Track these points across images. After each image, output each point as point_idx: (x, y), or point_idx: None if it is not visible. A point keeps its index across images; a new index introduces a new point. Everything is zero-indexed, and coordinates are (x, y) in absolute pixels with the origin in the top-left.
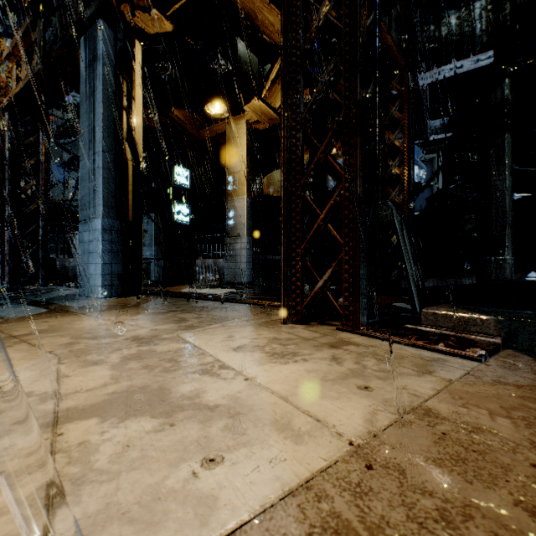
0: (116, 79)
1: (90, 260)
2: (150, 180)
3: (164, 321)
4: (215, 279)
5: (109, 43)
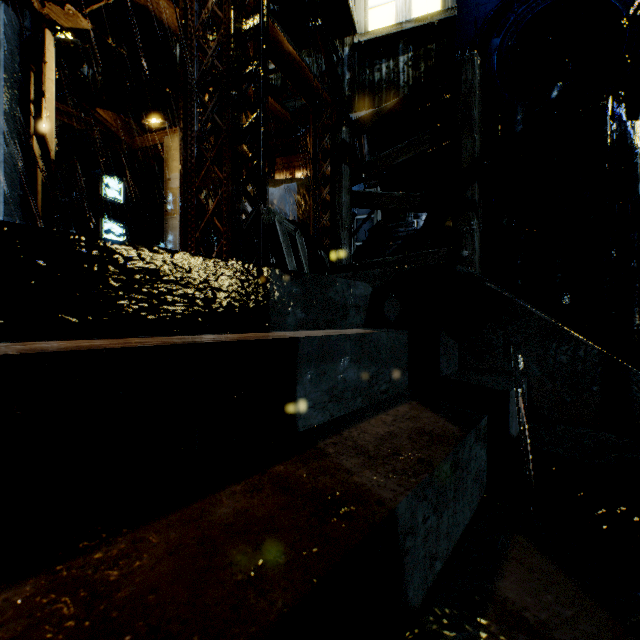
0: (22, 70)
1: None
2: (69, 190)
3: None
4: None
5: (13, 28)
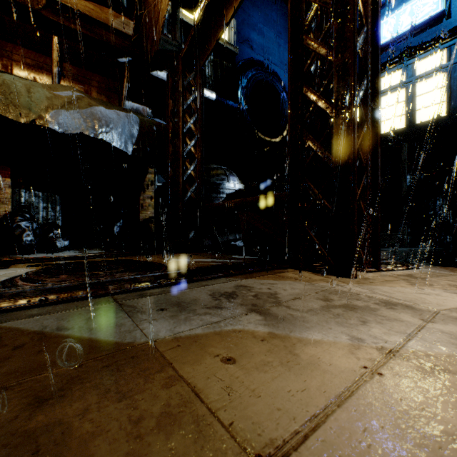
0: None
1: None
2: None
3: (360, 316)
4: None
5: None
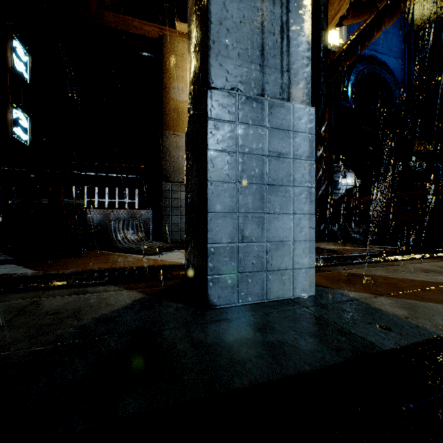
0: None
1: (276, 205)
2: None
3: None
4: (140, 238)
5: None
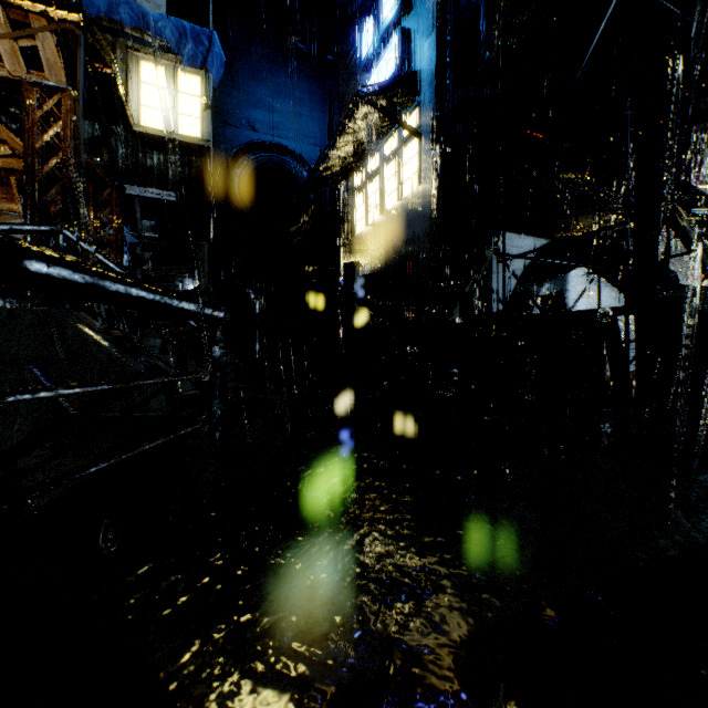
0: None
1: None
2: None
3: None
4: None
5: None
